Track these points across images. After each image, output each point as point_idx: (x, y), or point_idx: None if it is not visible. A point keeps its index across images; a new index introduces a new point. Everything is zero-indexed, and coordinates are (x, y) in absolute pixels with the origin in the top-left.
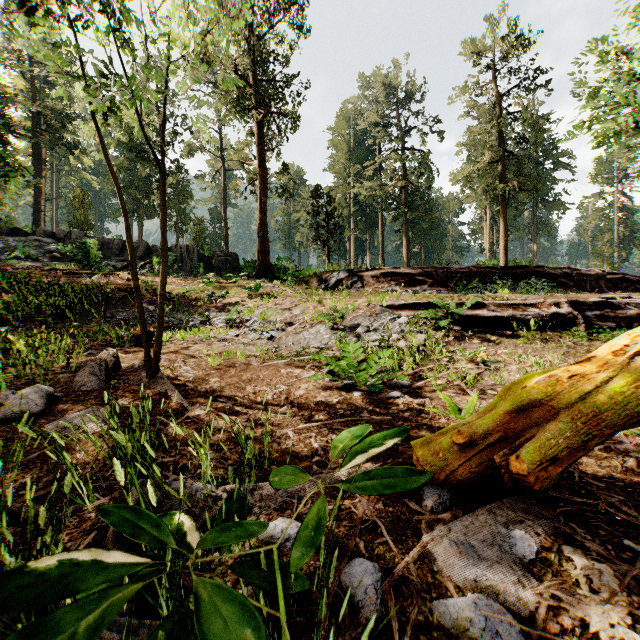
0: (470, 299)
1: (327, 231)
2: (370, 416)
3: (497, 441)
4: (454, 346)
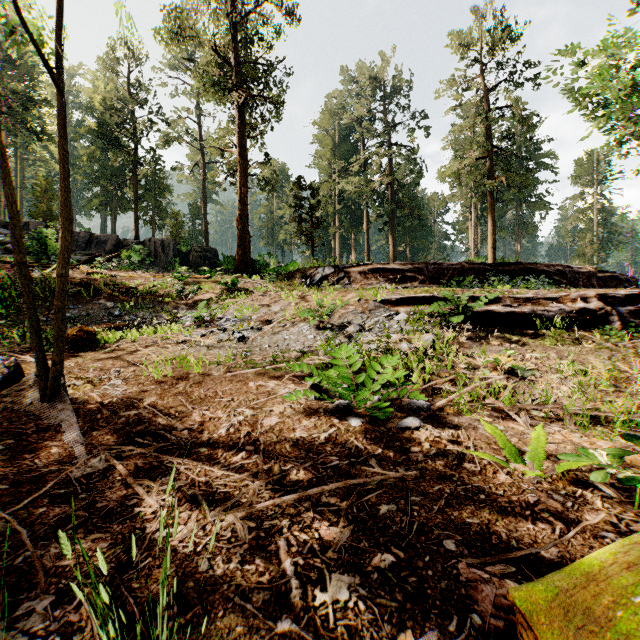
0: (476, 293)
1: (311, 225)
2: (383, 472)
3: None
4: (469, 349)
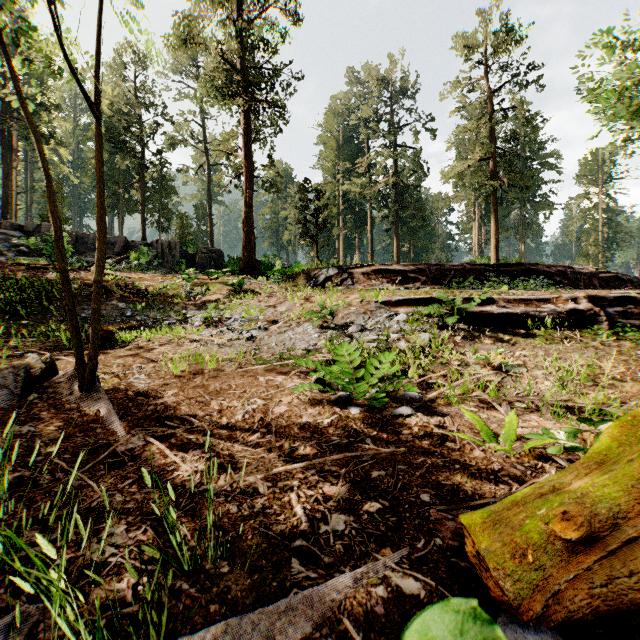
0: (473, 295)
1: (316, 226)
2: (377, 448)
3: (639, 534)
4: (463, 347)
